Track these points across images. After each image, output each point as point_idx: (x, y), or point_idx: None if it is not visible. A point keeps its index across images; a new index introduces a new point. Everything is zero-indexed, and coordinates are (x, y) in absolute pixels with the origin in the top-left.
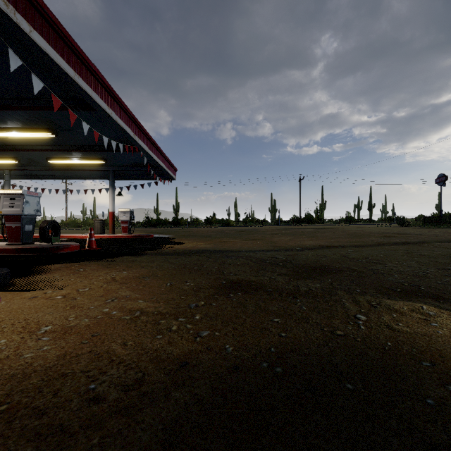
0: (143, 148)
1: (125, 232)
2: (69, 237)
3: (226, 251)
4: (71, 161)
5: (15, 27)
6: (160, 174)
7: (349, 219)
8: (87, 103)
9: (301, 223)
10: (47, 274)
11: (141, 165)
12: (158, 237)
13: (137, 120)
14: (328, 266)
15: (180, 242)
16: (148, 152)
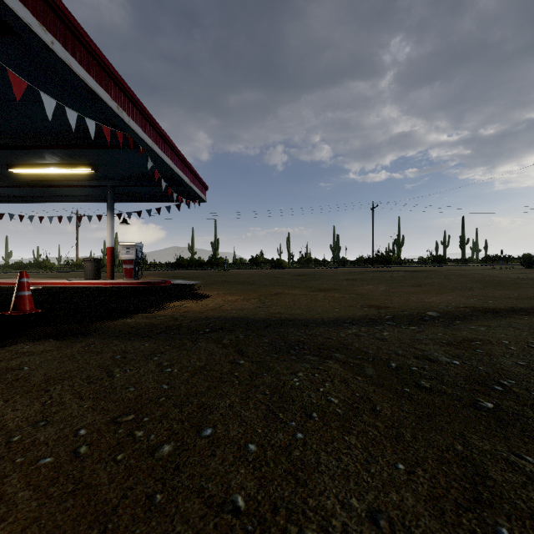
0: (141, 138)
1: (129, 276)
2: (46, 285)
3: (282, 321)
4: (43, 170)
5: None
6: (183, 193)
7: (437, 259)
8: None
9: (375, 264)
10: None
11: (152, 177)
12: (177, 285)
13: (124, 83)
14: None
15: (204, 295)
16: (152, 148)
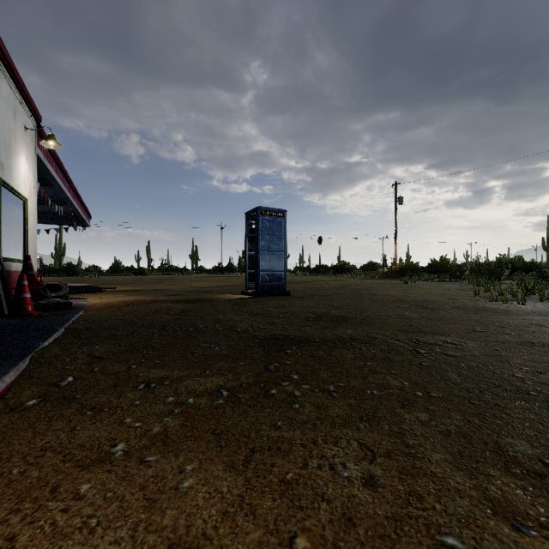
0: (75, 206)
1: None
2: None
3: (159, 289)
4: None
5: (42, 165)
6: (71, 220)
7: None
8: (48, 183)
9: (223, 272)
10: (71, 297)
11: (55, 212)
12: (74, 285)
13: (74, 187)
14: (213, 291)
15: (111, 288)
16: (77, 209)
